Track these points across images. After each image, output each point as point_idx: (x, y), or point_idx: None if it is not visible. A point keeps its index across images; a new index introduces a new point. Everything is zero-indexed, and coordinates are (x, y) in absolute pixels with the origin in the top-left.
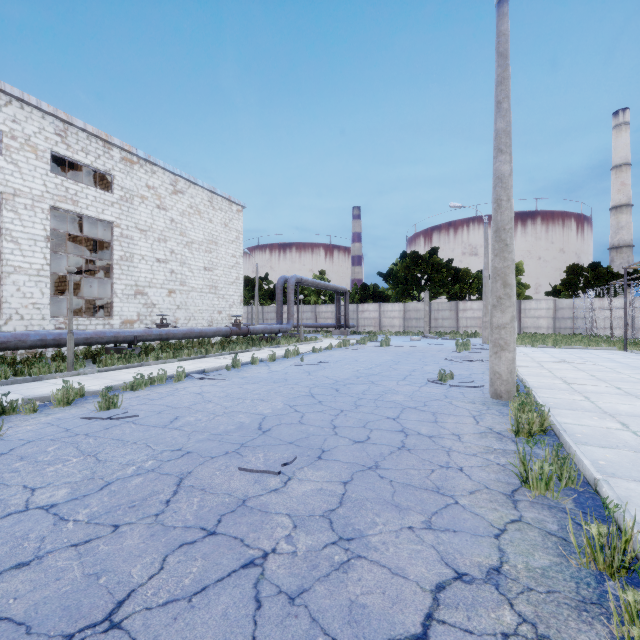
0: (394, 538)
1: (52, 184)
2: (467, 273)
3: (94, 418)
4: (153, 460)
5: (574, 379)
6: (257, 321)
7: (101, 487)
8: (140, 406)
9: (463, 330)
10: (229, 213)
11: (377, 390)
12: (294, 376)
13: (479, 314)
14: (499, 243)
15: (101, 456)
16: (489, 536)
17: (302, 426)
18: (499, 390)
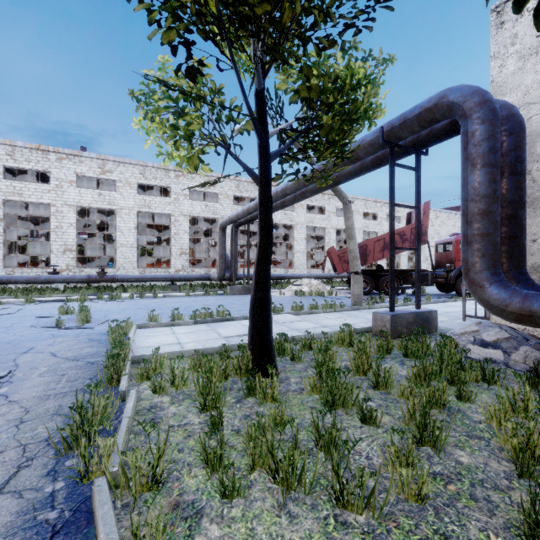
0: None
1: None
2: None
3: None
4: None
5: None
6: None
7: None
8: None
9: None
10: (455, 219)
11: None
12: None
13: None
14: None
15: None
16: None
17: None
18: None
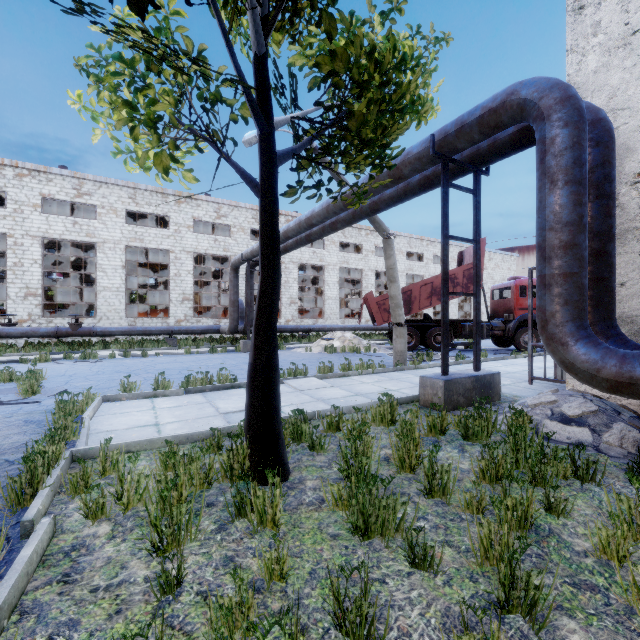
0: None
1: None
2: None
3: None
4: None
5: None
6: None
7: None
8: None
9: None
10: (510, 262)
11: None
12: None
13: None
14: None
15: None
16: None
17: None
18: None
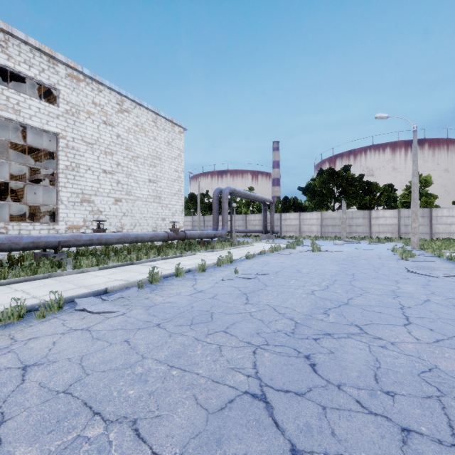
0: None
1: None
2: (376, 186)
3: None
4: None
5: None
6: (199, 227)
7: None
8: None
9: (375, 235)
10: (172, 133)
11: (402, 370)
12: (225, 305)
13: (391, 221)
14: None
15: None
16: None
17: None
18: None
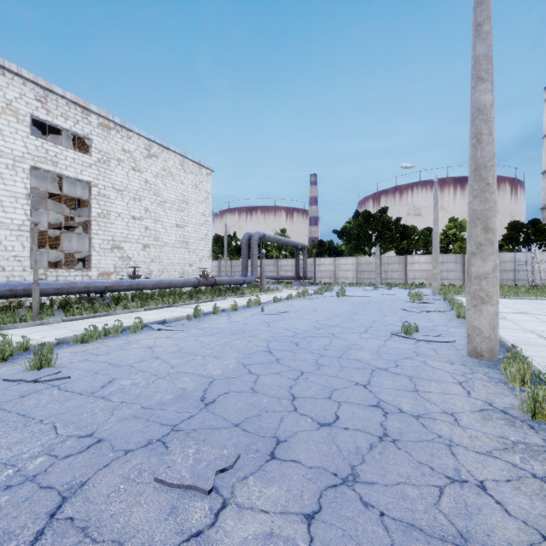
0: None
1: (33, 146)
2: (414, 230)
3: (18, 380)
4: (45, 456)
5: None
6: (226, 273)
7: None
8: (80, 363)
9: (411, 281)
10: (199, 176)
11: (339, 345)
12: (253, 327)
13: (426, 267)
14: (479, 182)
15: None
16: None
17: (254, 396)
18: (479, 348)
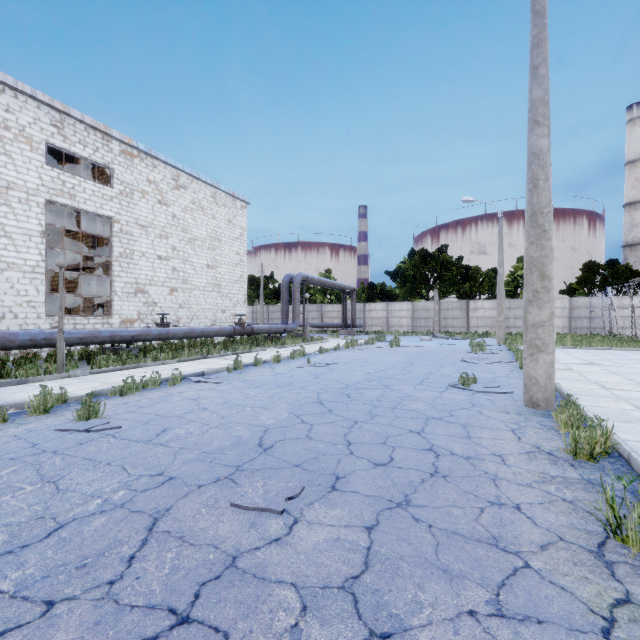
0: (452, 635)
1: (48, 177)
2: (477, 271)
3: (69, 430)
4: (125, 490)
5: (612, 384)
6: (262, 321)
7: (49, 532)
8: (126, 415)
9: (474, 330)
10: (233, 209)
11: (393, 396)
12: (300, 379)
13: (491, 313)
14: (535, 229)
15: (63, 483)
16: (594, 633)
17: (310, 442)
18: (536, 398)
